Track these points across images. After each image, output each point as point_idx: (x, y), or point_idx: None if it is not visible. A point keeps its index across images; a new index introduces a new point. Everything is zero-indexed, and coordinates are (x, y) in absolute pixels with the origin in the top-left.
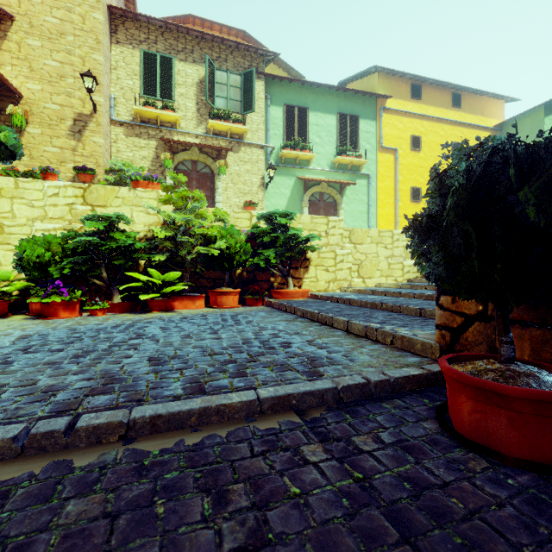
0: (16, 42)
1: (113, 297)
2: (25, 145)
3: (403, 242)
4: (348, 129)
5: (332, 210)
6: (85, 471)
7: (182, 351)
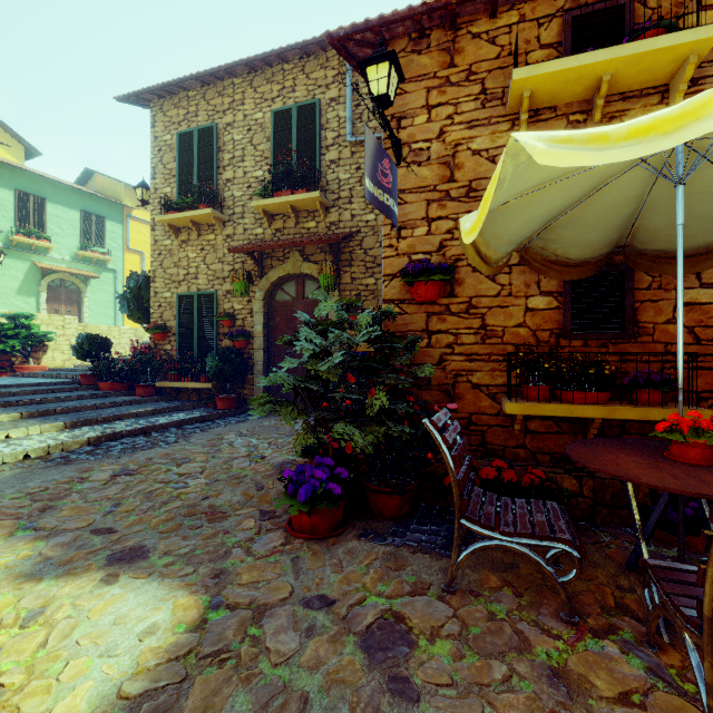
0: None
1: None
2: None
3: (129, 335)
4: (93, 227)
5: (76, 297)
6: None
7: None
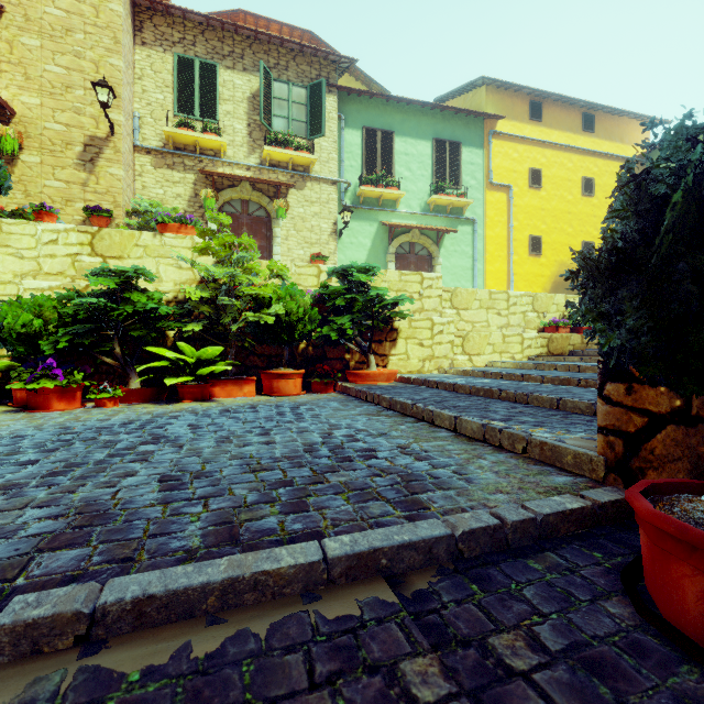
0: (7, 41)
1: (129, 382)
2: (19, 178)
3: (522, 307)
4: (446, 160)
5: (426, 266)
6: None
7: (213, 464)
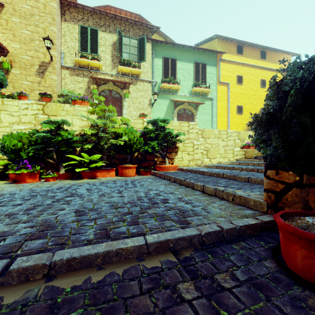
0: (5, 20)
1: (60, 170)
2: (10, 80)
3: (233, 137)
4: (200, 72)
5: (191, 119)
6: (10, 308)
7: (98, 205)
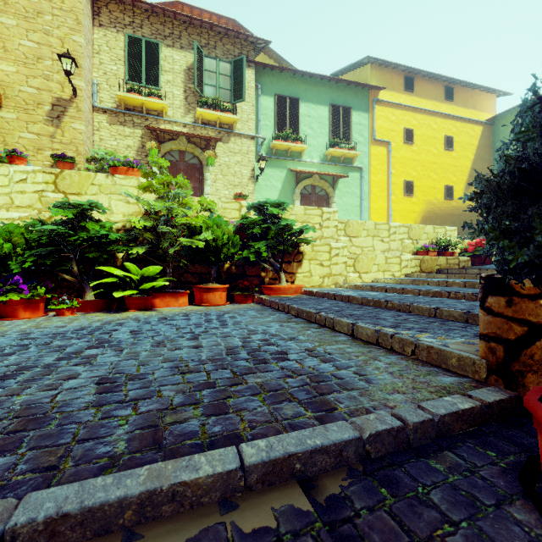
0: None
1: (85, 295)
2: None
3: (400, 235)
4: (340, 121)
5: (324, 204)
6: None
7: (147, 367)
